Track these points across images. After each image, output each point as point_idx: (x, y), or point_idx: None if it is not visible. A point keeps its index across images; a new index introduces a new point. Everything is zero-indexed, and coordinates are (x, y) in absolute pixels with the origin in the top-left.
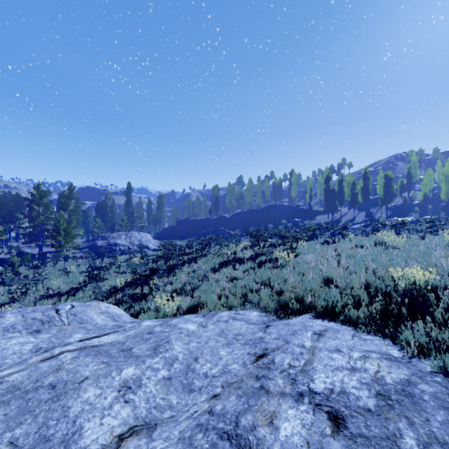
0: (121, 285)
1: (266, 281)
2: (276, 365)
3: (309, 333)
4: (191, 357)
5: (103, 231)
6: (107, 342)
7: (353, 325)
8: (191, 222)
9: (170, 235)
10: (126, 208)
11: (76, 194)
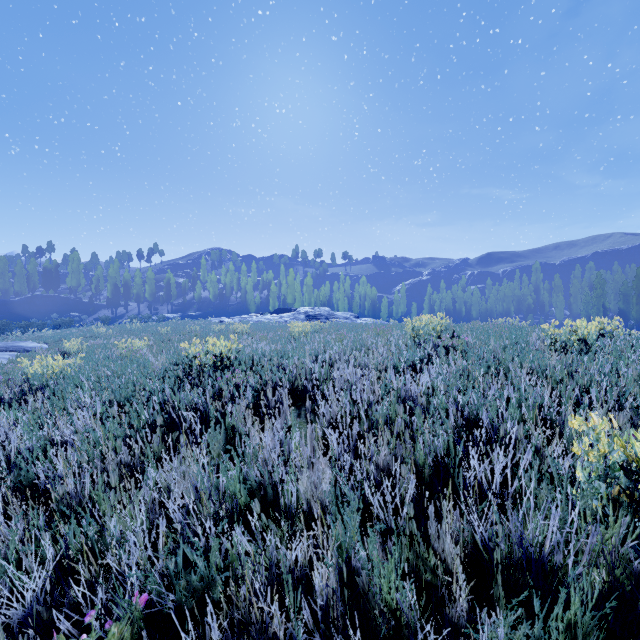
0: None
1: None
2: None
3: None
4: None
5: None
6: None
7: None
8: None
9: None
10: None
11: None
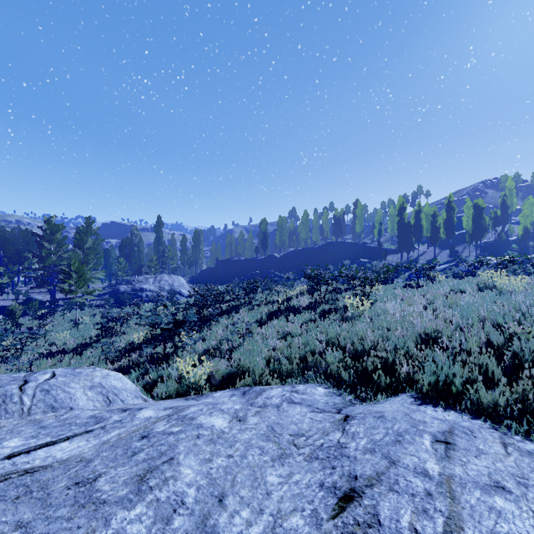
0: (138, 342)
1: (333, 339)
2: (387, 533)
3: (427, 440)
4: (211, 494)
5: (128, 273)
6: (60, 459)
7: (487, 417)
8: (234, 262)
9: (208, 279)
10: (156, 246)
11: (95, 229)
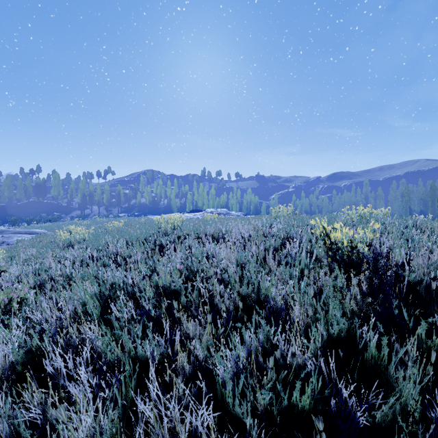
0: None
1: None
2: None
3: None
4: None
5: None
6: None
7: None
8: None
9: None
10: None
11: None
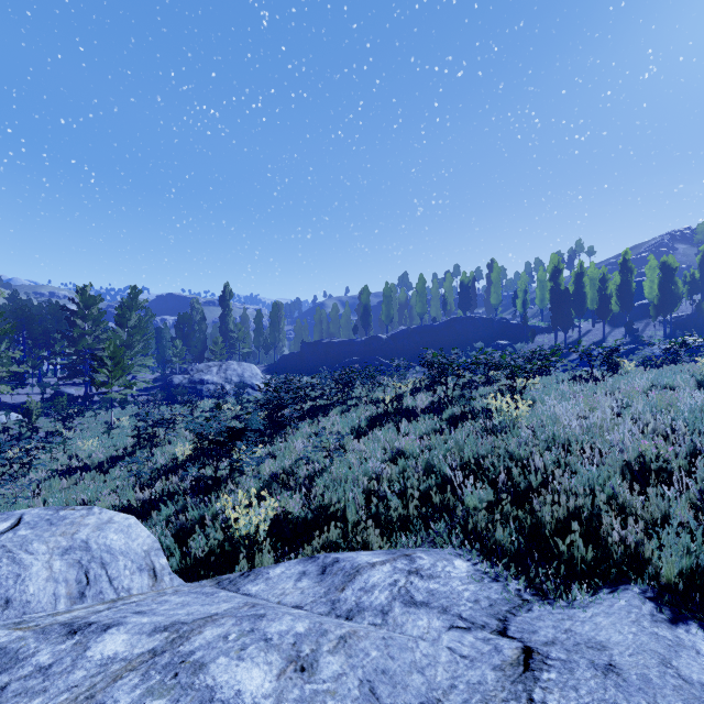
0: (183, 458)
1: (475, 466)
2: None
3: None
4: None
5: (186, 360)
6: None
7: None
8: (325, 346)
9: (290, 367)
10: (222, 324)
11: (143, 302)
